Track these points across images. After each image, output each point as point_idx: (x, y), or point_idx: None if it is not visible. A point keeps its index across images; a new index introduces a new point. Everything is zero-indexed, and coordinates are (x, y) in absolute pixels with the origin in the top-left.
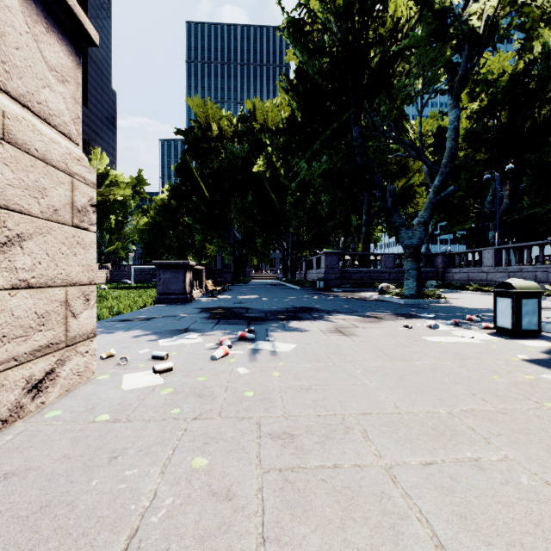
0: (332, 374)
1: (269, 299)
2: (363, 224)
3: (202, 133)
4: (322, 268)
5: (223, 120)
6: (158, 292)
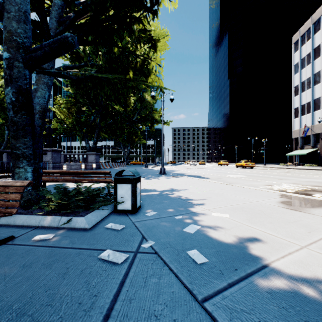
0: None
1: None
2: None
3: None
4: None
5: None
6: None
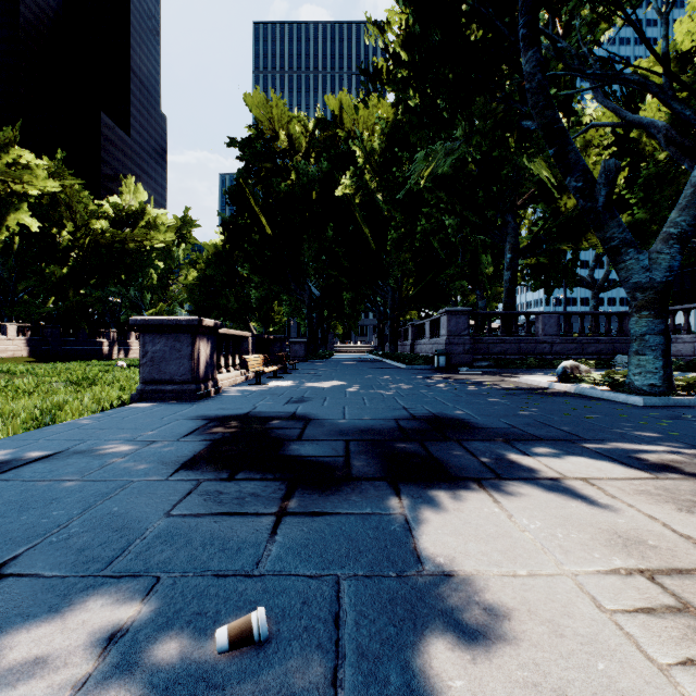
0: None
1: (357, 389)
2: (507, 266)
3: (264, 146)
4: (442, 335)
5: (293, 125)
6: (142, 378)
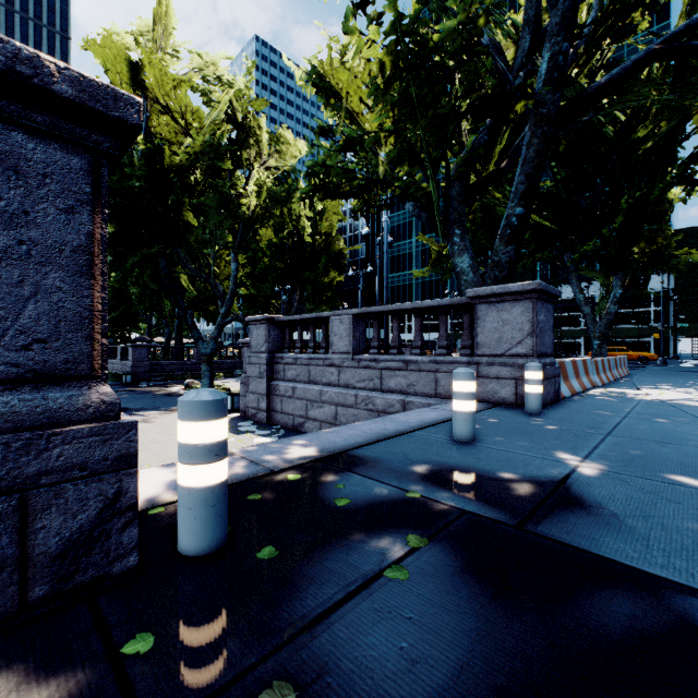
0: (140, 436)
1: None
2: (176, 316)
3: None
4: (129, 361)
5: None
6: None
